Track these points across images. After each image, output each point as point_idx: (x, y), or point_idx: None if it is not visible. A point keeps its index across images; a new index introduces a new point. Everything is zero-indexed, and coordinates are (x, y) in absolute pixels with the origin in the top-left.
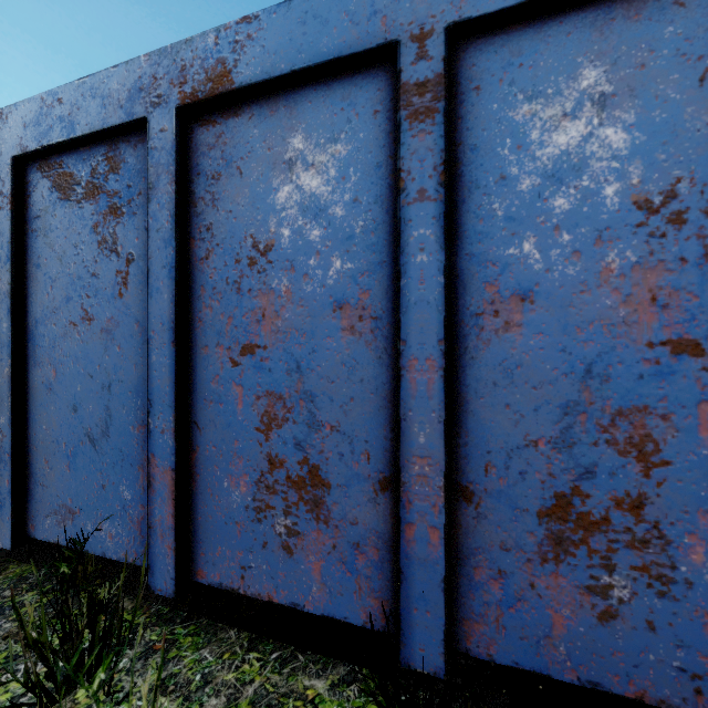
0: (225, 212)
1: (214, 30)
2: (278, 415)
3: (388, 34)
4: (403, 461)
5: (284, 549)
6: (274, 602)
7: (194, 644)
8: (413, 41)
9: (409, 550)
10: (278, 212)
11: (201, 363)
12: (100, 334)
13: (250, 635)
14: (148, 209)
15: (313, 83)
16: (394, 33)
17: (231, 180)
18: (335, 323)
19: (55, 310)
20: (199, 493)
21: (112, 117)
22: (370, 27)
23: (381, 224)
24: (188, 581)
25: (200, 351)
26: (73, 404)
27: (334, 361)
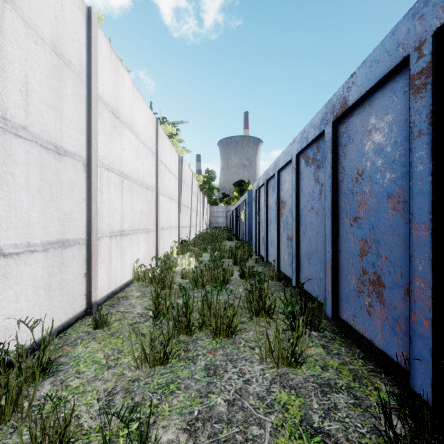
0: (348, 160)
1: (342, 86)
2: (365, 249)
3: (404, 53)
4: (411, 278)
5: (367, 312)
6: (364, 336)
7: (340, 344)
8: (415, 50)
9: (414, 327)
10: (365, 155)
11: (341, 225)
12: (315, 214)
13: (364, 355)
14: (324, 165)
15: (378, 89)
16: (407, 51)
17: (350, 145)
18: (387, 205)
19: (305, 206)
20: (340, 280)
21: (316, 133)
22: (396, 54)
23: (407, 151)
24: (338, 316)
25: (341, 220)
26: (309, 240)
27: (386, 224)
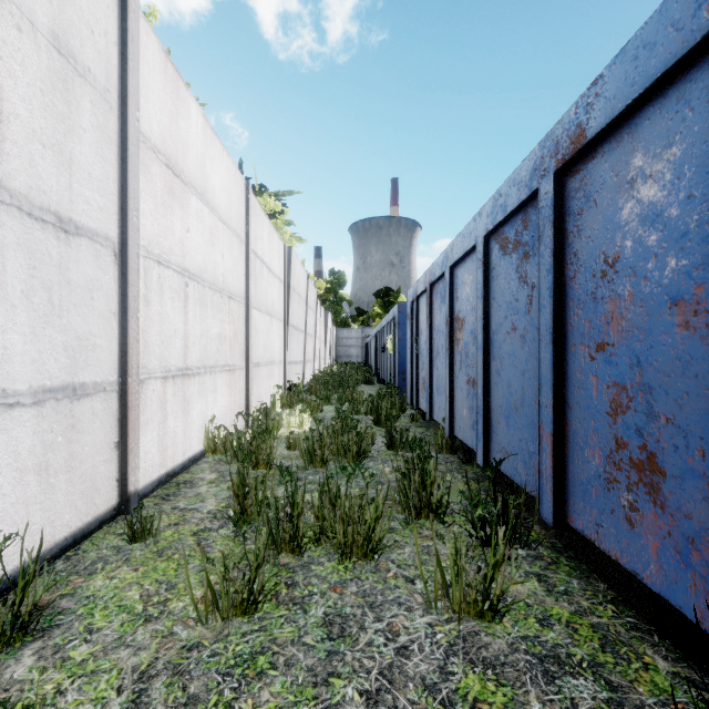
0: (585, 239)
1: (574, 104)
2: (622, 403)
3: None
4: None
5: (627, 520)
6: (619, 563)
7: (568, 572)
8: None
9: None
10: (622, 228)
11: (571, 358)
12: (519, 339)
13: (616, 596)
14: (539, 251)
15: (650, 101)
16: None
17: (589, 212)
18: (670, 320)
19: (500, 325)
20: (569, 457)
21: (522, 195)
22: (693, 24)
23: None
24: (564, 521)
25: (570, 349)
26: (507, 384)
27: (669, 356)
